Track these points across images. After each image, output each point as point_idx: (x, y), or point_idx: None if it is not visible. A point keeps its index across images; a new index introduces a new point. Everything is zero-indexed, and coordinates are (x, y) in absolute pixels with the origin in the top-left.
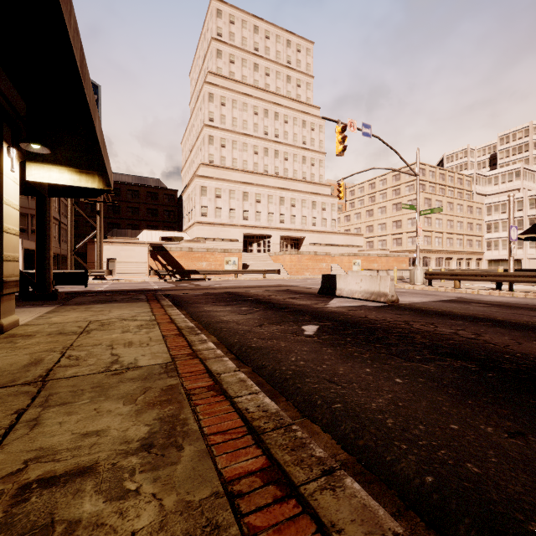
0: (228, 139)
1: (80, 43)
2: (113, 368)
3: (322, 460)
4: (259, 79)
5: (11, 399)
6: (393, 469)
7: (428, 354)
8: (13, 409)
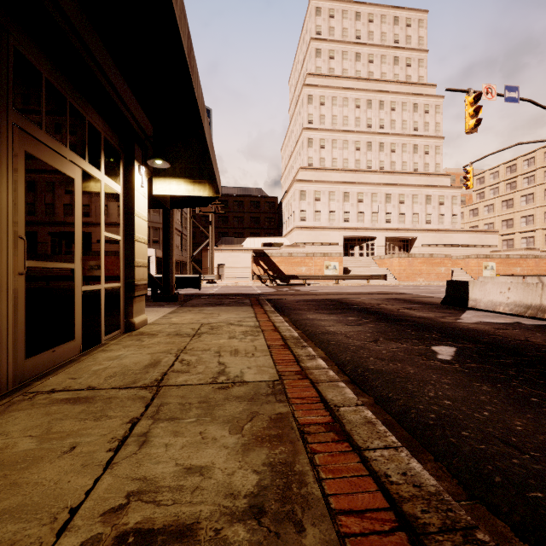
0: (327, 139)
1: (188, 30)
2: (220, 380)
3: None
4: (361, 69)
5: (129, 403)
6: None
7: None
8: (129, 416)
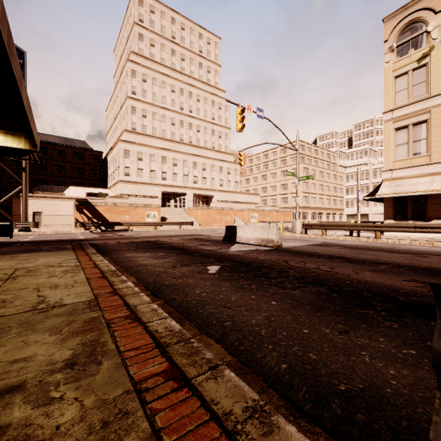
0: (149, 110)
1: (8, 24)
2: (39, 307)
3: (210, 360)
4: (175, 63)
5: None
6: (261, 363)
7: (297, 283)
8: None
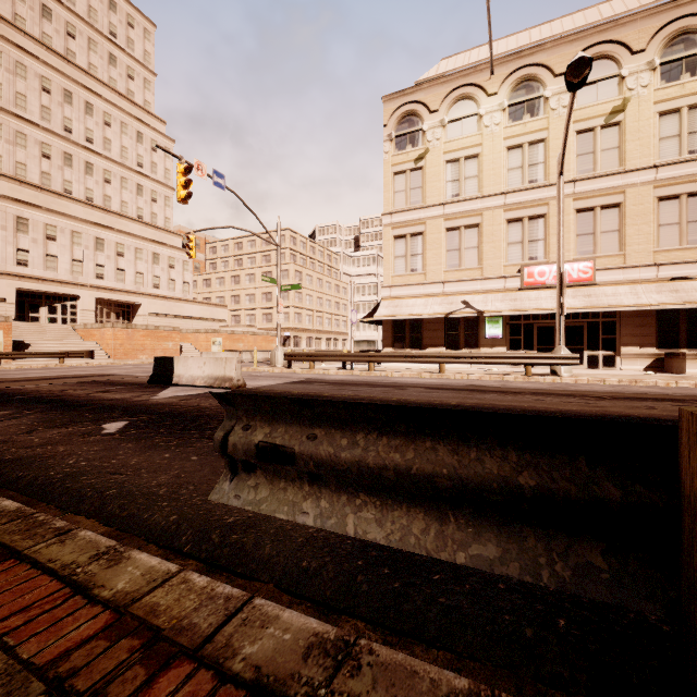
0: None
1: None
2: None
3: (61, 528)
4: (53, 36)
5: None
6: (147, 522)
7: None
8: None
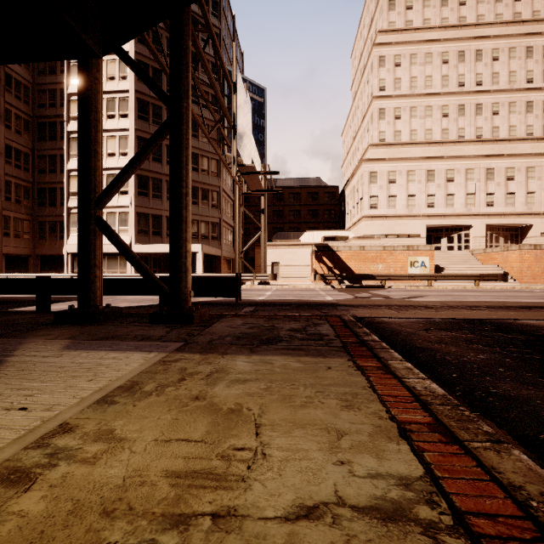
0: (404, 107)
1: None
2: None
3: None
4: (448, 16)
5: None
6: None
7: None
8: None
